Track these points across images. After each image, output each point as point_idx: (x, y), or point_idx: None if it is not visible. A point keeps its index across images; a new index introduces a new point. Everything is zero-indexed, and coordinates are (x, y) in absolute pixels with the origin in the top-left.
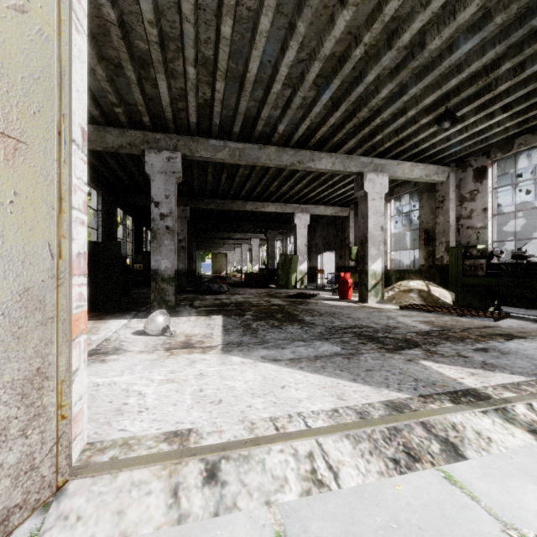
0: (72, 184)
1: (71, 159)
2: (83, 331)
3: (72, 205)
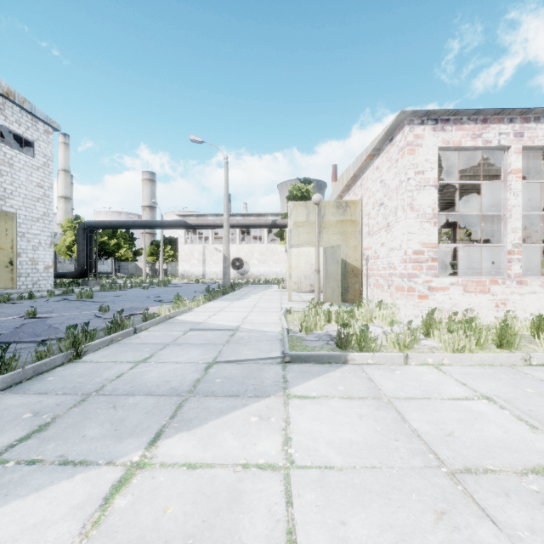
0: None
1: None
2: None
3: None
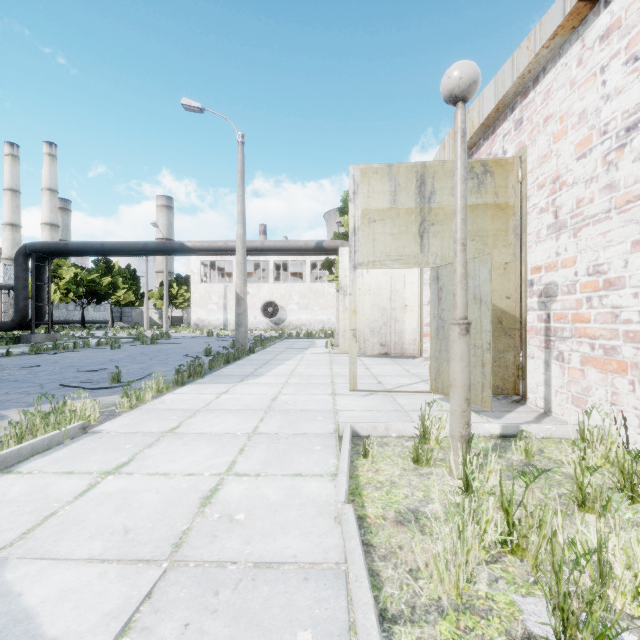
0: (424, 312)
1: (423, 308)
2: (428, 336)
3: (424, 315)
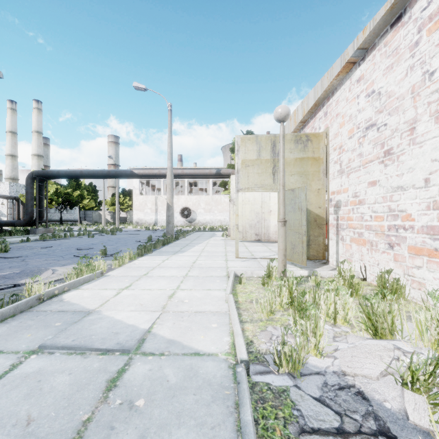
0: None
1: None
2: None
3: None
